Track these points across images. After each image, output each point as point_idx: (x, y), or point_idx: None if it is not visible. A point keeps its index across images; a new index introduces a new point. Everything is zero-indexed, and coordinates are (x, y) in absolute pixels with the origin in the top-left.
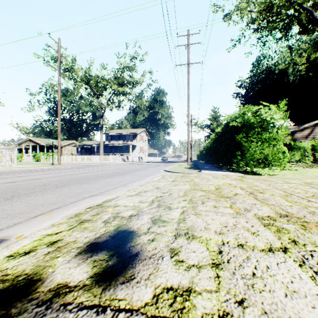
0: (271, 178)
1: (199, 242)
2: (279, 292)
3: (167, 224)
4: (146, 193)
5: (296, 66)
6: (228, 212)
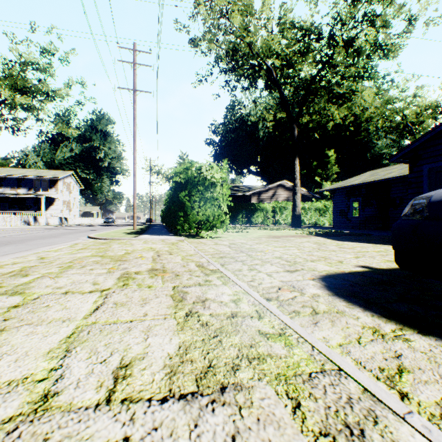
0: (209, 241)
1: (22, 296)
2: (54, 310)
3: (1, 288)
4: (14, 265)
5: (265, 122)
6: (98, 272)
